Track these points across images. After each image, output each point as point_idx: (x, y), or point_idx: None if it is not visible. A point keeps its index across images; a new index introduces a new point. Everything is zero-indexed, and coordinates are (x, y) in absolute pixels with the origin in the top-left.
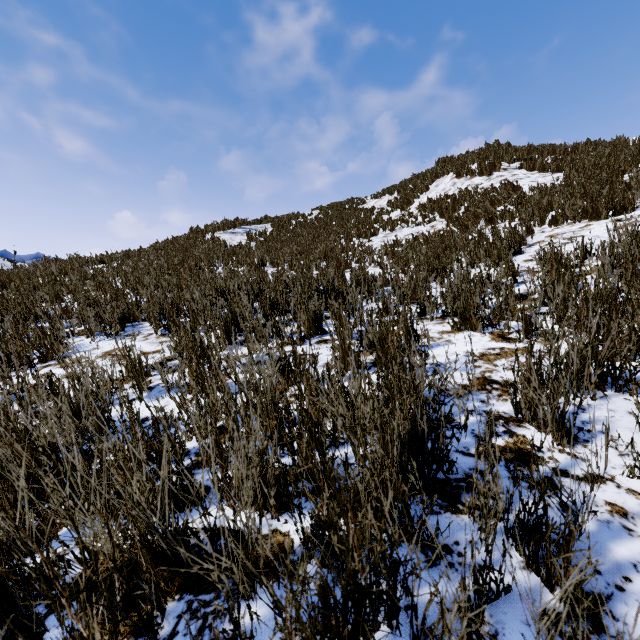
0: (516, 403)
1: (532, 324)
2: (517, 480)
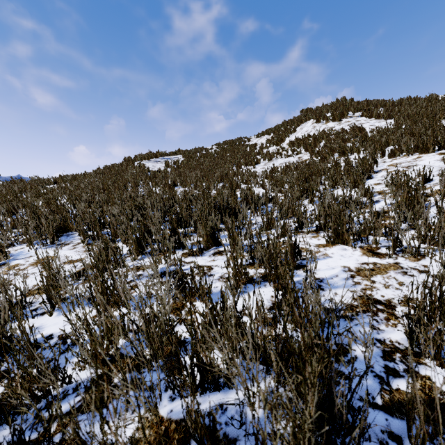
0: (412, 335)
1: (398, 241)
2: None
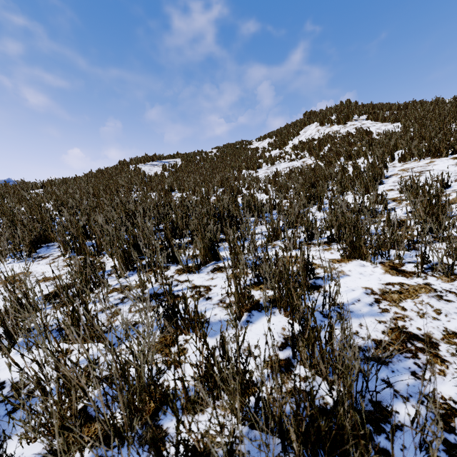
0: None
1: (425, 257)
2: None
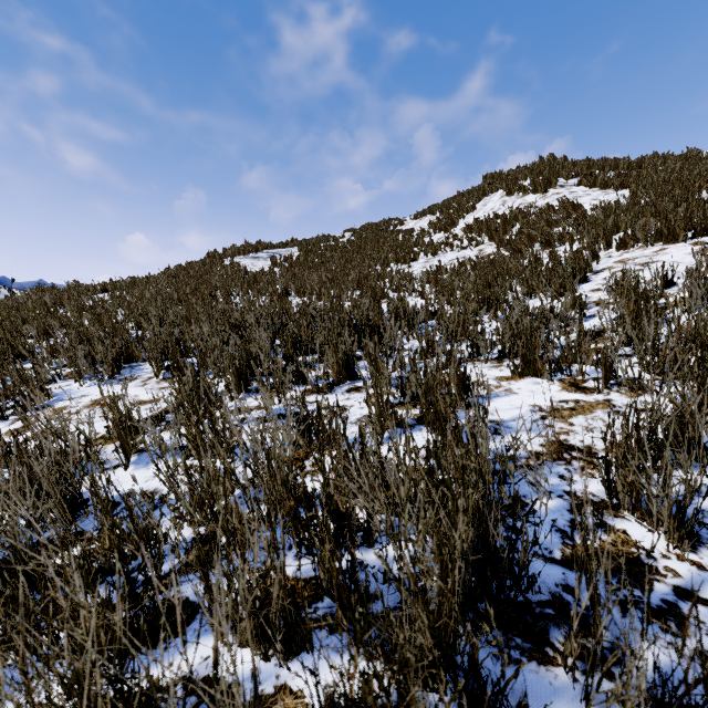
0: (610, 483)
1: (612, 370)
2: (626, 606)
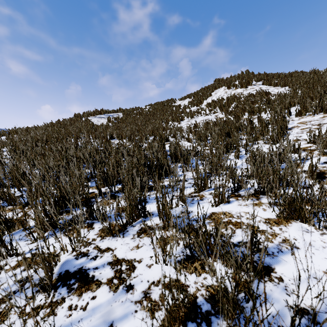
0: None
1: None
2: None
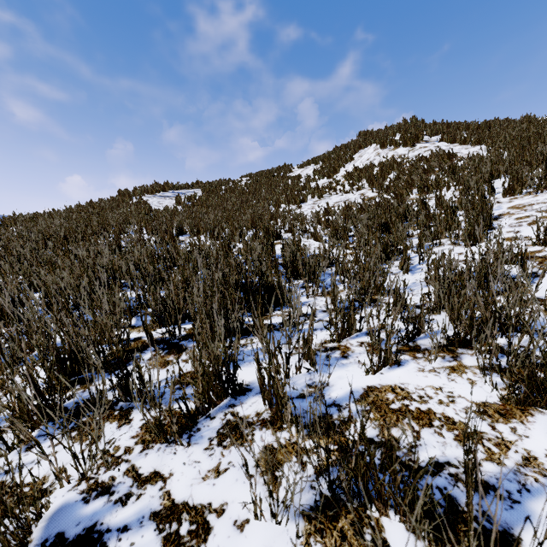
0: None
1: None
2: None
